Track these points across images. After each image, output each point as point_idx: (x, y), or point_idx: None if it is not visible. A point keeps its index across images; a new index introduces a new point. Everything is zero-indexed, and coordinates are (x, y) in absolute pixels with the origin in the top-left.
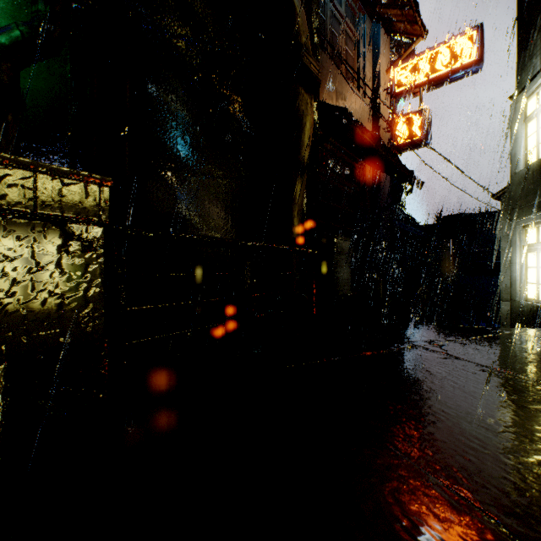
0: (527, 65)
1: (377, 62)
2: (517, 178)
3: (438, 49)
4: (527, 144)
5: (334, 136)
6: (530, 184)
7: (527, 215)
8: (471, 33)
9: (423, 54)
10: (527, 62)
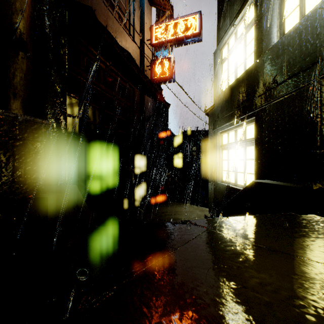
0: (222, 25)
1: (143, 20)
2: (217, 100)
3: (178, 20)
4: (222, 78)
5: (100, 52)
6: (224, 103)
7: (223, 125)
8: (195, 15)
9: (170, 21)
10: (223, 22)
